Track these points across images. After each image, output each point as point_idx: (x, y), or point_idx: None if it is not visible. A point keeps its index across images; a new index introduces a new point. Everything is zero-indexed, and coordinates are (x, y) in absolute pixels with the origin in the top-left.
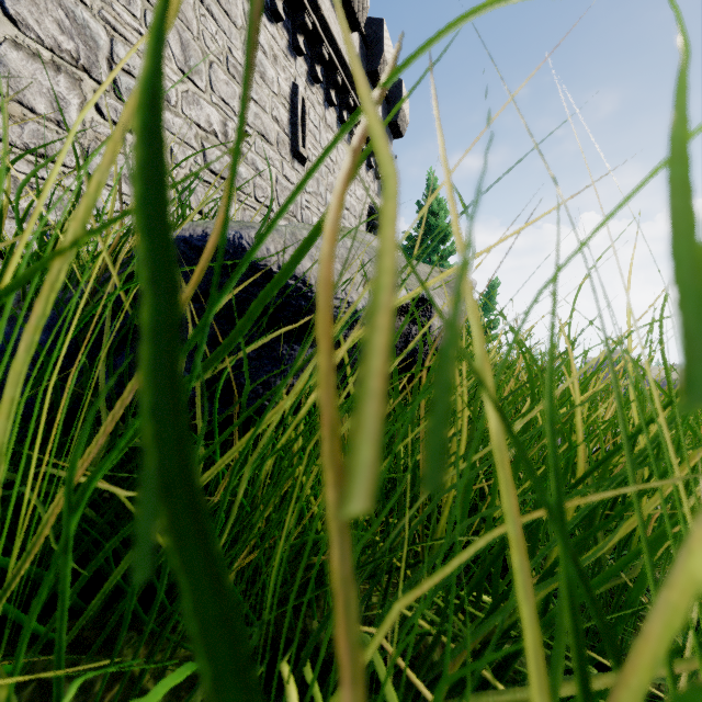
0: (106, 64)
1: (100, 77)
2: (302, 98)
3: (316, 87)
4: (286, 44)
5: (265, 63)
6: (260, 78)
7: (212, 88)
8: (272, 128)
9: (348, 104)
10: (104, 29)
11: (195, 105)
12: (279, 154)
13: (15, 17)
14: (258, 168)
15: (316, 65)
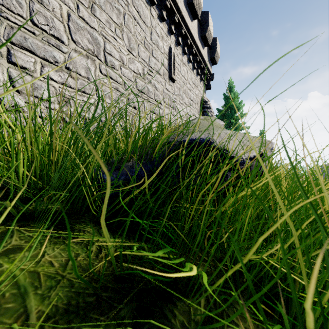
0: (103, 52)
1: (101, 58)
2: (173, 53)
3: (179, 47)
4: (167, 30)
5: (159, 40)
6: (156, 47)
7: (139, 55)
8: (161, 68)
9: (192, 52)
10: (102, 38)
11: (133, 63)
12: (164, 79)
13: (75, 40)
14: (156, 86)
15: (179, 37)
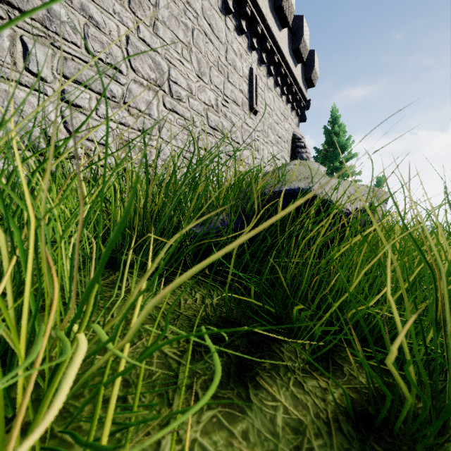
0: (167, 81)
1: (164, 88)
2: (255, 75)
3: (262, 66)
4: (246, 45)
5: (236, 59)
6: (233, 69)
7: (211, 81)
8: (239, 97)
9: (280, 73)
10: (166, 63)
11: (203, 92)
12: (243, 111)
13: (134, 68)
14: (232, 121)
15: (262, 53)
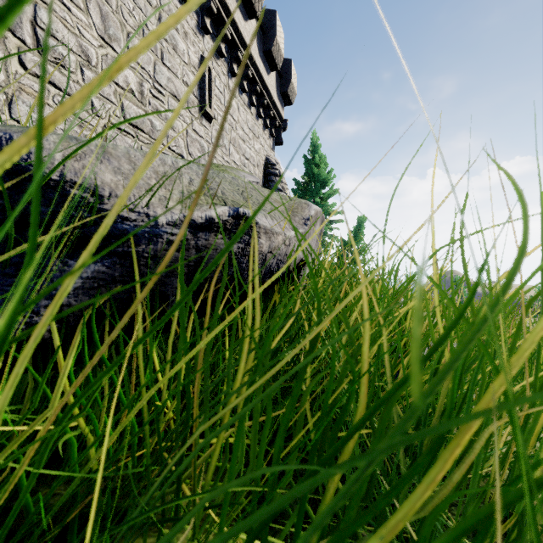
0: (30, 25)
1: (24, 36)
2: (208, 68)
3: (221, 60)
4: (195, 24)
5: (177, 37)
6: (172, 49)
7: None
8: (183, 91)
9: (247, 76)
10: None
11: None
12: (189, 112)
13: None
14: None
15: (221, 42)
